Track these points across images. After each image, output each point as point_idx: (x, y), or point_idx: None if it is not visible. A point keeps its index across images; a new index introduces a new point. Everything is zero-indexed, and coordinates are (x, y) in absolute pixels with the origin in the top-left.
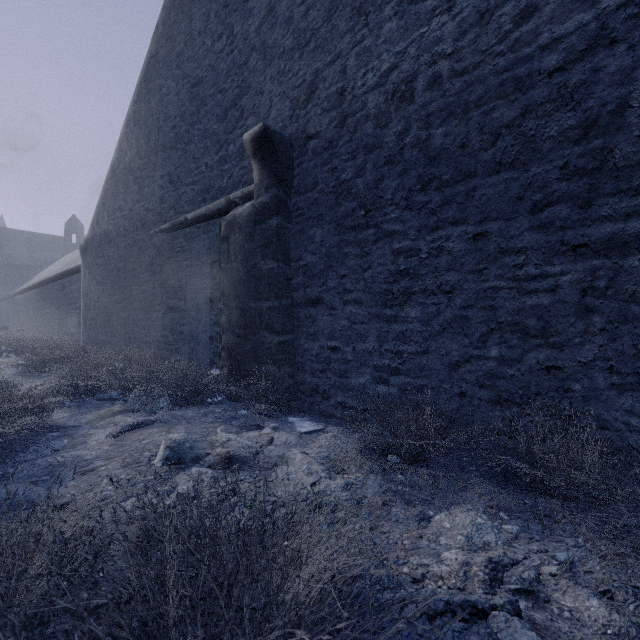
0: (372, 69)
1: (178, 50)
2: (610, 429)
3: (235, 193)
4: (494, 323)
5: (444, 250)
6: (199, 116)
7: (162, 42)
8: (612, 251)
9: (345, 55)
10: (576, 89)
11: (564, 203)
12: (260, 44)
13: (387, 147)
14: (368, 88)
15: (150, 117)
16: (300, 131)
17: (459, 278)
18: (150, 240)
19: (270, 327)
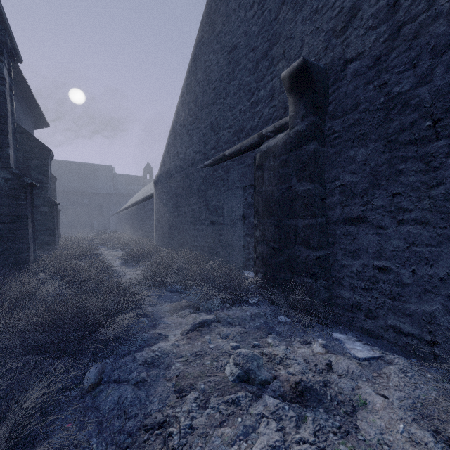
0: None
1: (217, 30)
2: None
3: (267, 128)
4: None
5: None
6: (234, 74)
7: (206, 29)
8: None
9: None
10: None
11: None
12: None
13: None
14: None
15: (197, 85)
16: (336, 58)
17: None
18: (197, 173)
19: (306, 243)
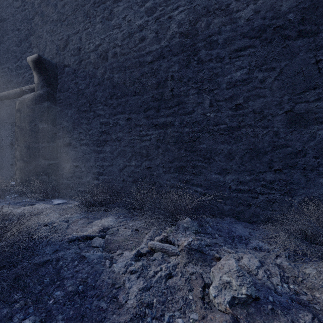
0: (92, 42)
1: None
2: (163, 186)
3: (25, 86)
4: (133, 152)
5: (118, 123)
6: (3, 39)
7: None
8: (164, 127)
9: (81, 32)
10: (155, 70)
11: (152, 109)
12: (40, 12)
13: (98, 78)
14: (90, 50)
15: None
16: (61, 62)
17: (123, 135)
18: None
19: (44, 156)
